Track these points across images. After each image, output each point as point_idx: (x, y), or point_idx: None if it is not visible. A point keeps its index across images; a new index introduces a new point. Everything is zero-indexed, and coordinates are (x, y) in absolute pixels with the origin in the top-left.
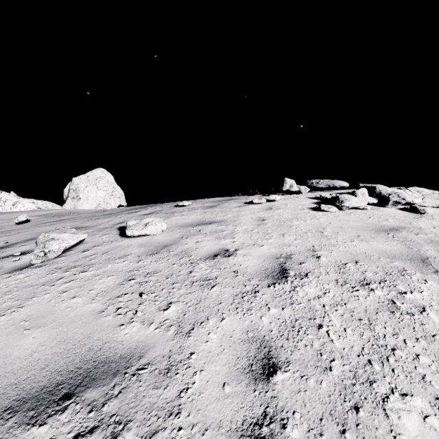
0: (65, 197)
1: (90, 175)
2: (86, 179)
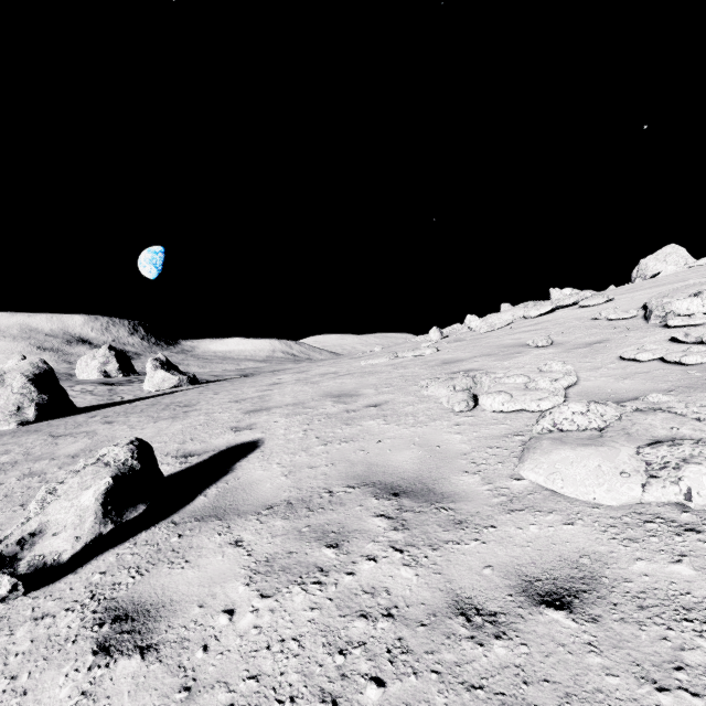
0: (633, 280)
1: (658, 254)
2: (654, 258)
